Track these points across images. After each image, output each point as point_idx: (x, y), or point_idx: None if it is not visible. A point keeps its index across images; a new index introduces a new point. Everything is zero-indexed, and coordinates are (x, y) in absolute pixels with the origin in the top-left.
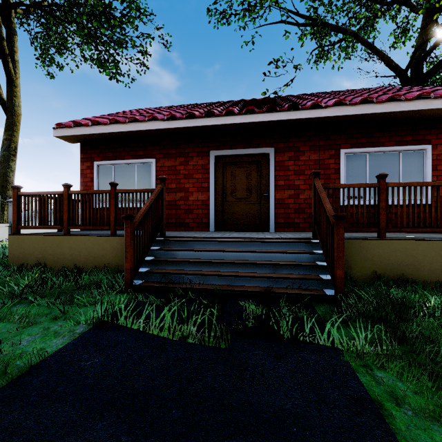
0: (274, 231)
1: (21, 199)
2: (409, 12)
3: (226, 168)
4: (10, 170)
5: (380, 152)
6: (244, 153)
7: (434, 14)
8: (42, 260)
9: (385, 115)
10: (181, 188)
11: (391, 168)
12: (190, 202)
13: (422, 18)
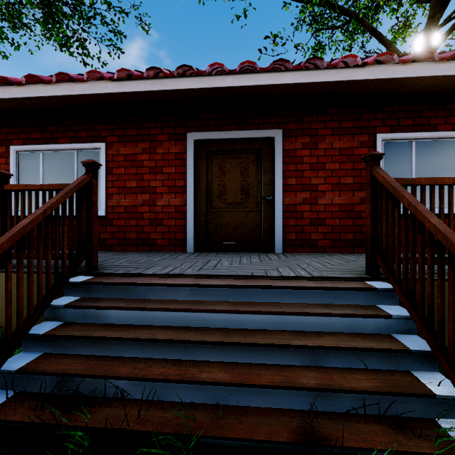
0: (281, 251)
1: None
2: (410, 6)
3: (212, 159)
4: None
5: (431, 139)
6: (238, 137)
7: (443, 2)
8: None
9: (447, 82)
10: (145, 188)
11: (447, 163)
12: (159, 208)
13: (430, 7)
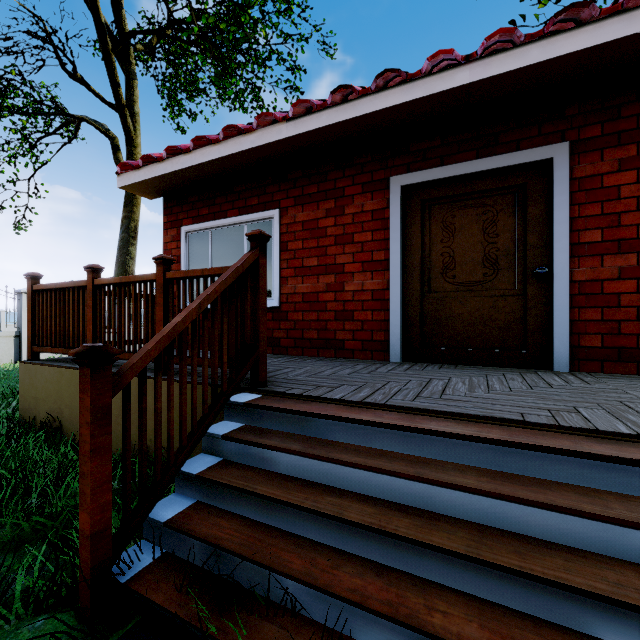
0: (568, 368)
1: (38, 298)
2: None
3: (431, 214)
4: (130, 257)
5: None
6: (478, 170)
7: None
8: (57, 413)
9: None
10: (329, 267)
11: None
12: (348, 294)
13: None
